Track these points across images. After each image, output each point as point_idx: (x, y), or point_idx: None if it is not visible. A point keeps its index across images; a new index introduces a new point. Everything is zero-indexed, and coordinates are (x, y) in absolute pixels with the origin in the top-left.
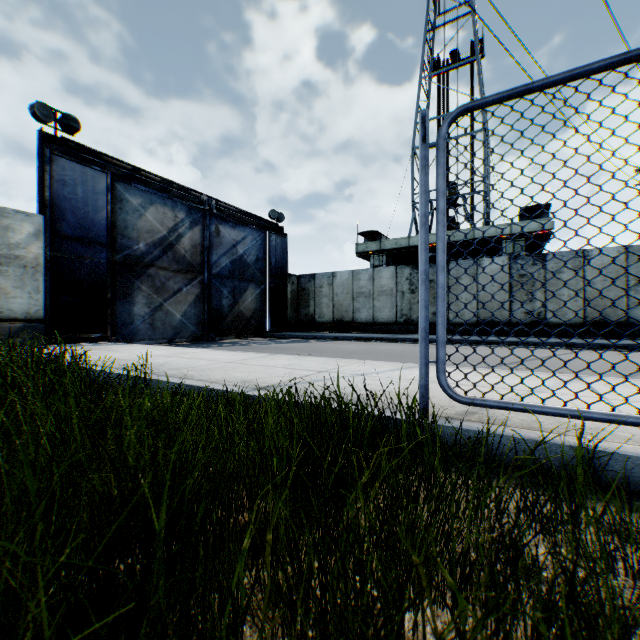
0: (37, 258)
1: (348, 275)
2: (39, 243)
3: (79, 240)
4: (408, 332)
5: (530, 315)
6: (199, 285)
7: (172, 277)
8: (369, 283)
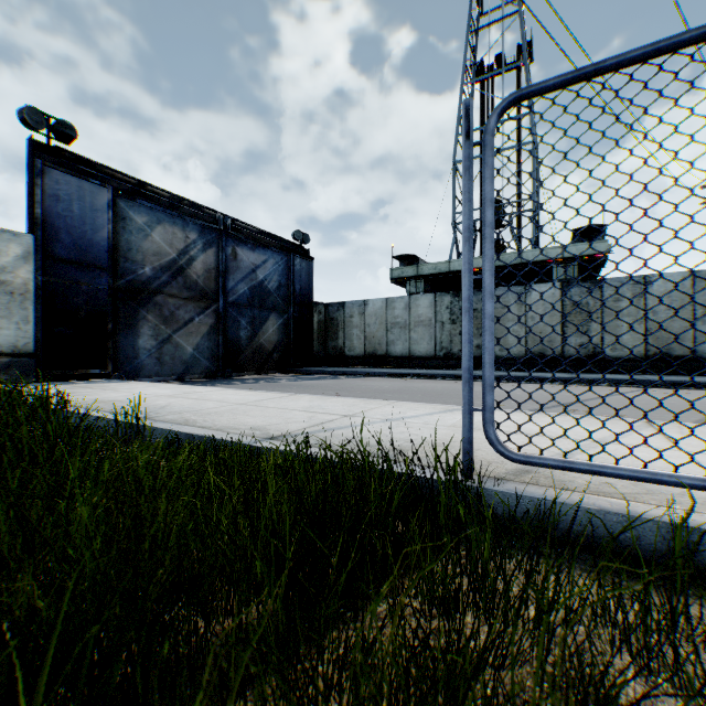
0: (26, 284)
1: (381, 303)
2: (28, 267)
3: (75, 263)
4: (448, 367)
5: (585, 348)
6: (213, 314)
7: (182, 305)
8: (405, 312)
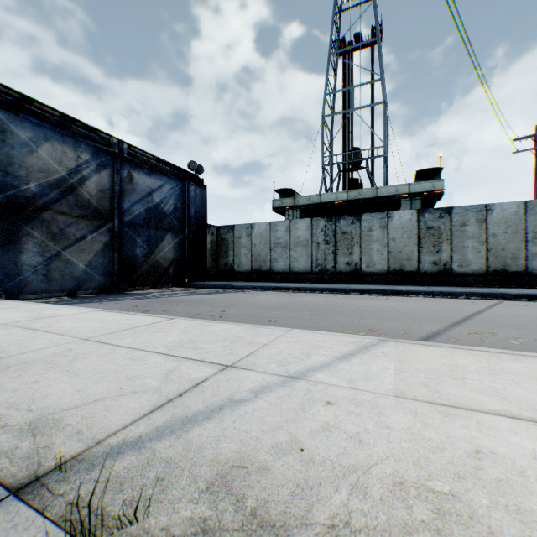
0: None
1: (266, 226)
2: None
3: None
4: (323, 281)
5: (437, 265)
6: (108, 233)
7: (74, 223)
8: (286, 234)
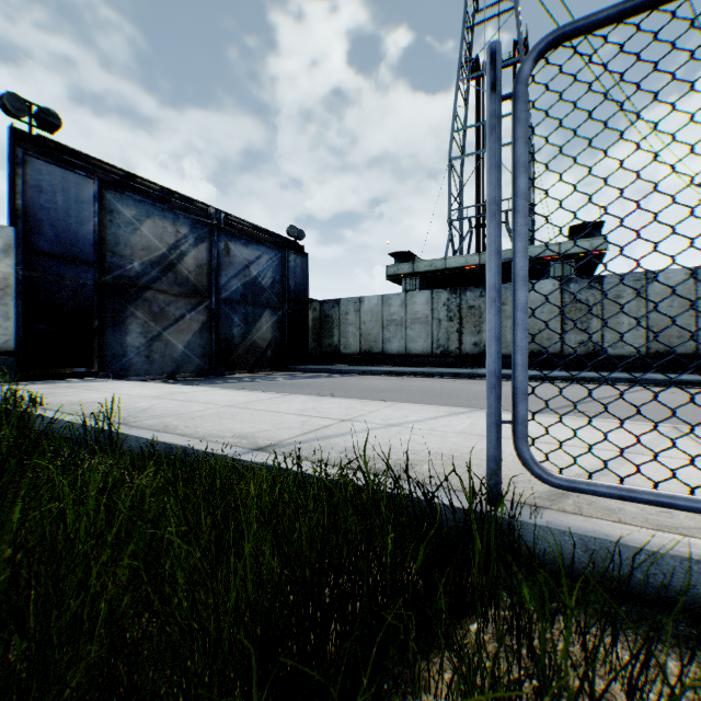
0: (6, 278)
1: (377, 300)
2: (9, 260)
3: (59, 257)
4: (445, 365)
5: (585, 346)
6: (205, 311)
7: (173, 302)
8: (401, 309)
